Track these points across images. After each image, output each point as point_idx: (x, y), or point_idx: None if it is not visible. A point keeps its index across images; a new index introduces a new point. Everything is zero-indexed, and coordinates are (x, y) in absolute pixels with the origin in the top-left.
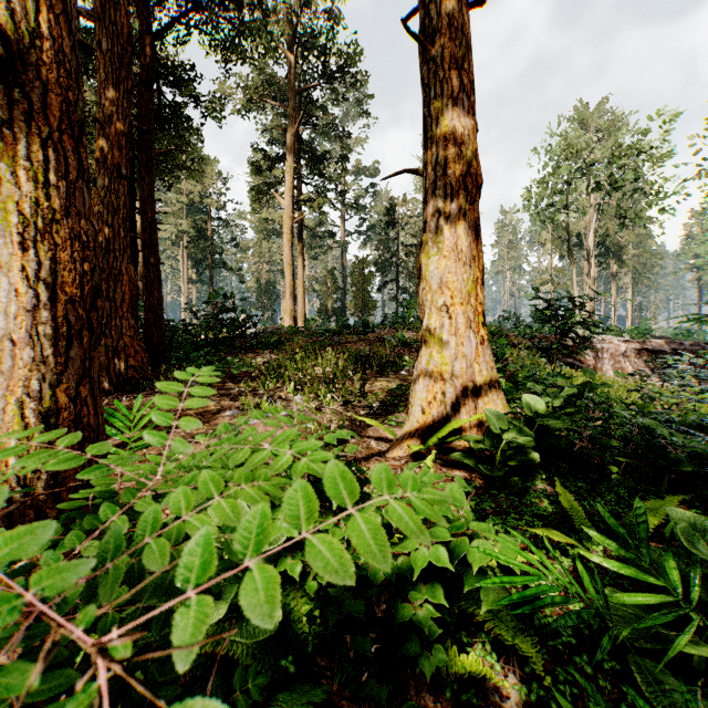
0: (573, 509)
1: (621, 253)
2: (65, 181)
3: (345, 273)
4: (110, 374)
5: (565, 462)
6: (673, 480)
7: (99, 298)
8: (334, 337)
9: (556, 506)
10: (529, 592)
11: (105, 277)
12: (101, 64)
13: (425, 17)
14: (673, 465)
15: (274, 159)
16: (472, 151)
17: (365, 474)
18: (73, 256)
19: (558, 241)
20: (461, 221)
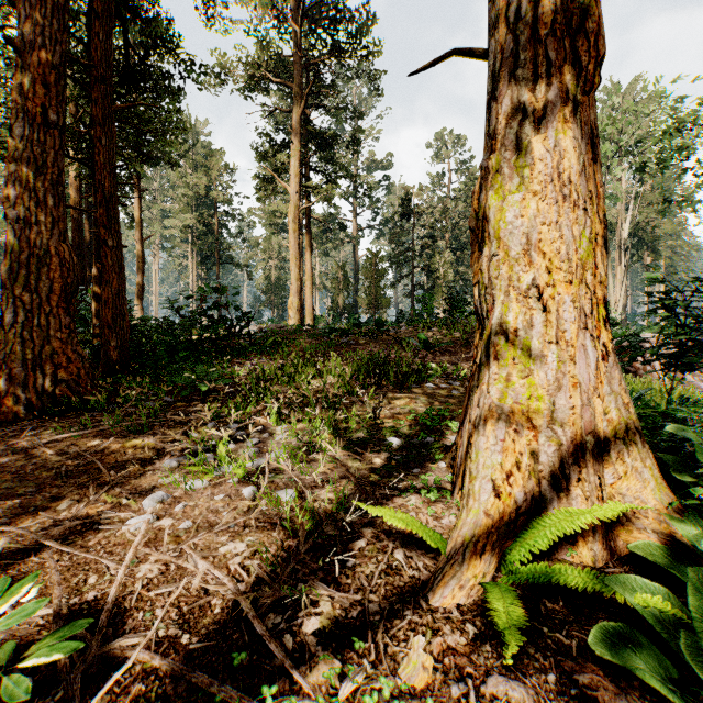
0: None
1: (655, 244)
2: None
3: (357, 269)
4: (28, 392)
5: None
6: None
7: None
8: (343, 337)
9: None
10: None
11: (25, 258)
12: None
13: None
14: None
15: (281, 145)
16: None
17: None
18: None
19: None
20: (569, 124)
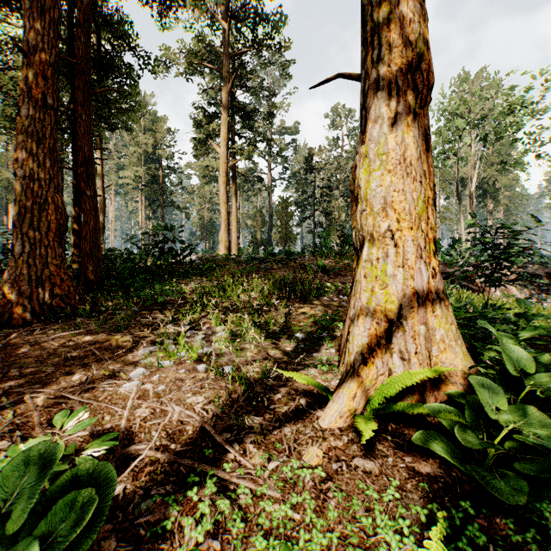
0: None
1: (496, 194)
2: None
3: (271, 211)
4: (33, 303)
5: None
6: None
7: None
8: (261, 264)
9: None
10: None
11: (29, 205)
12: None
13: None
14: None
15: (212, 116)
16: (424, 41)
17: (296, 479)
18: None
19: (444, 184)
20: (410, 128)
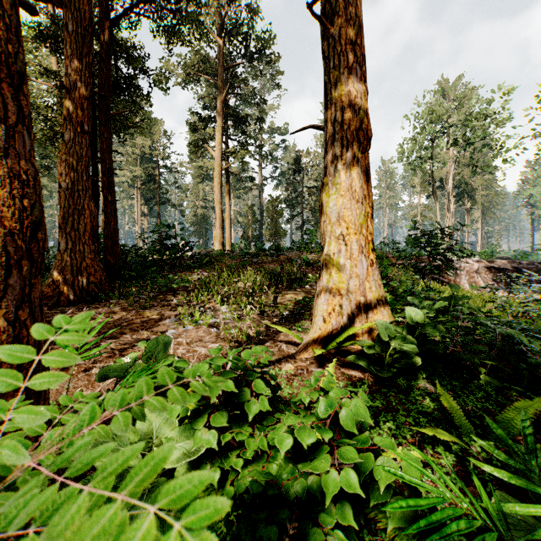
0: (452, 407)
1: (473, 194)
2: (5, 125)
3: (262, 209)
4: (74, 289)
5: (441, 363)
6: (530, 379)
7: (39, 230)
8: (253, 259)
9: (437, 403)
10: (437, 519)
11: (71, 211)
12: (67, 42)
13: (325, 2)
14: (532, 368)
15: (207, 121)
16: (364, 110)
17: (277, 374)
18: (13, 193)
19: (425, 184)
20: (355, 167)
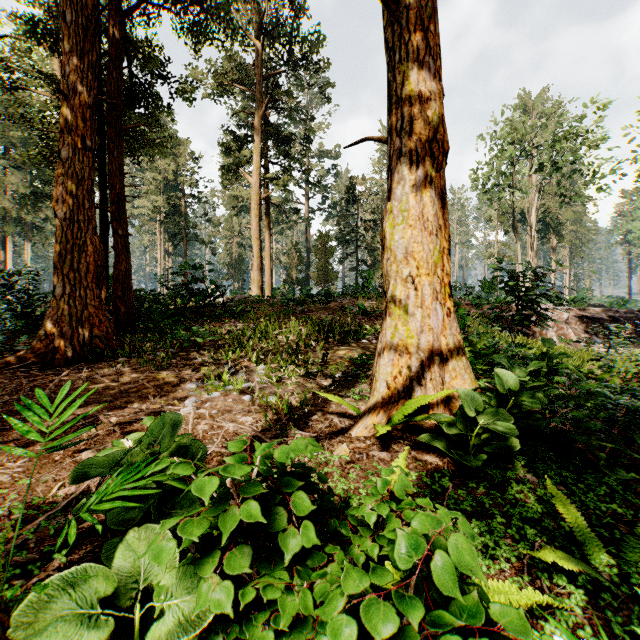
0: (571, 514)
1: (560, 229)
2: None
3: (309, 247)
4: (73, 344)
5: (542, 445)
6: None
7: None
8: (298, 306)
9: (546, 504)
10: None
11: (69, 247)
12: (65, 36)
13: None
14: None
15: (243, 140)
16: (439, 116)
17: (328, 461)
18: None
19: (503, 218)
20: (428, 189)
